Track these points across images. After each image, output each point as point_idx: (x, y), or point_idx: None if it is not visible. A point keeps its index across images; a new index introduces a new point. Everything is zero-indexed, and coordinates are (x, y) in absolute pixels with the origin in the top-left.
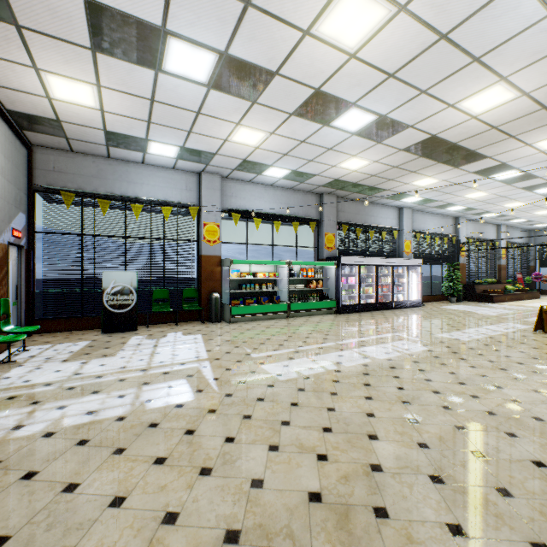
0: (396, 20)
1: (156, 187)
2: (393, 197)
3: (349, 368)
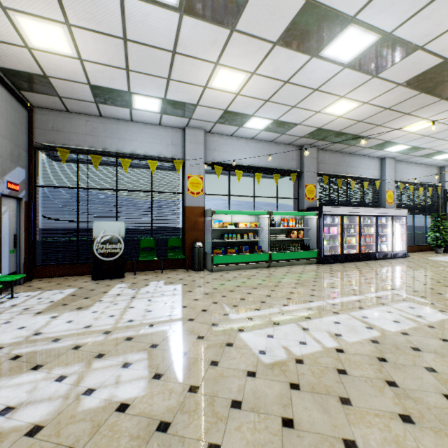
0: None
1: (144, 143)
2: (377, 147)
3: (355, 347)
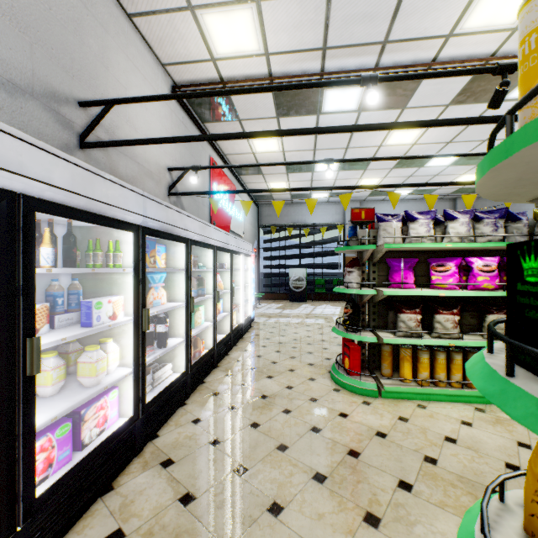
0: (428, 130)
1: (317, 216)
2: None
3: None
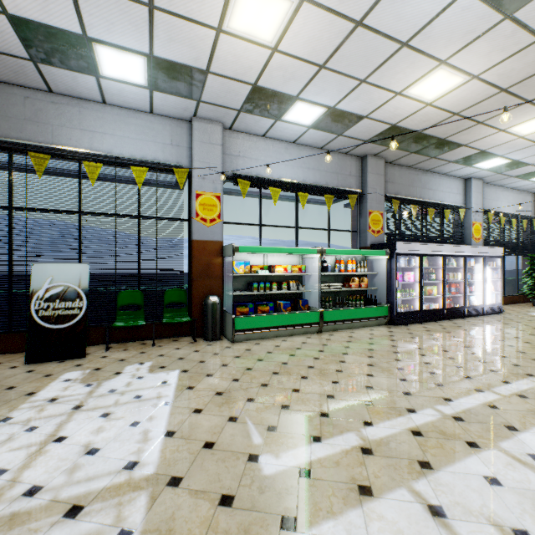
0: None
1: (126, 139)
2: (465, 160)
3: None
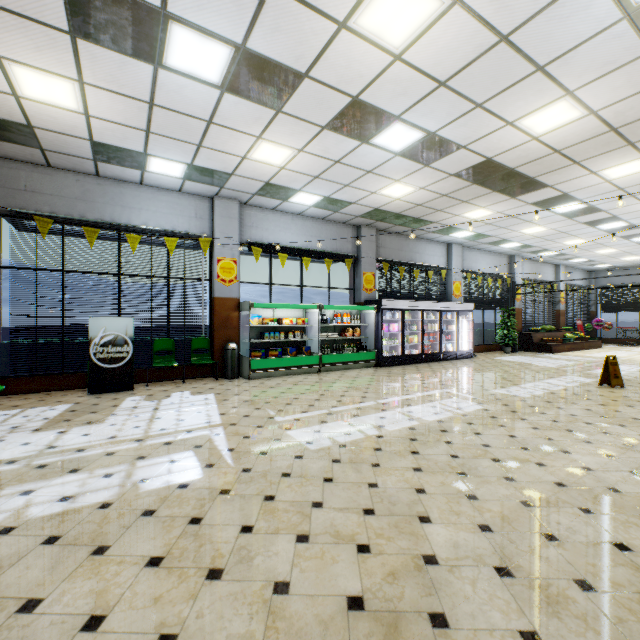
0: (449, 14)
1: (158, 214)
2: (441, 231)
3: (394, 433)
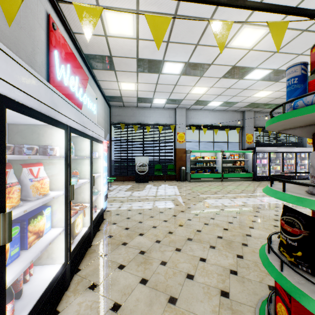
0: None
1: (156, 117)
2: None
3: (250, 205)
